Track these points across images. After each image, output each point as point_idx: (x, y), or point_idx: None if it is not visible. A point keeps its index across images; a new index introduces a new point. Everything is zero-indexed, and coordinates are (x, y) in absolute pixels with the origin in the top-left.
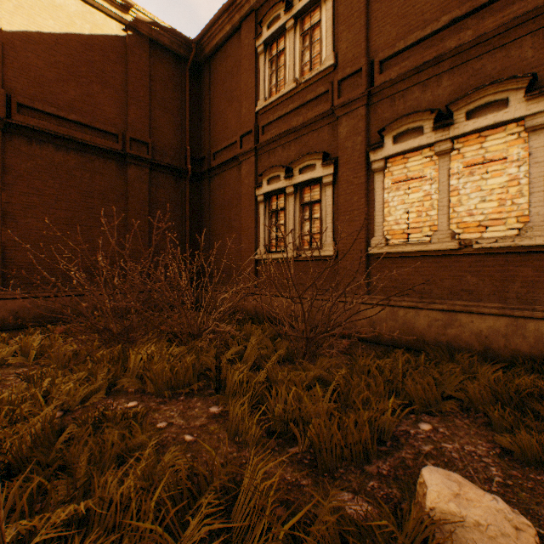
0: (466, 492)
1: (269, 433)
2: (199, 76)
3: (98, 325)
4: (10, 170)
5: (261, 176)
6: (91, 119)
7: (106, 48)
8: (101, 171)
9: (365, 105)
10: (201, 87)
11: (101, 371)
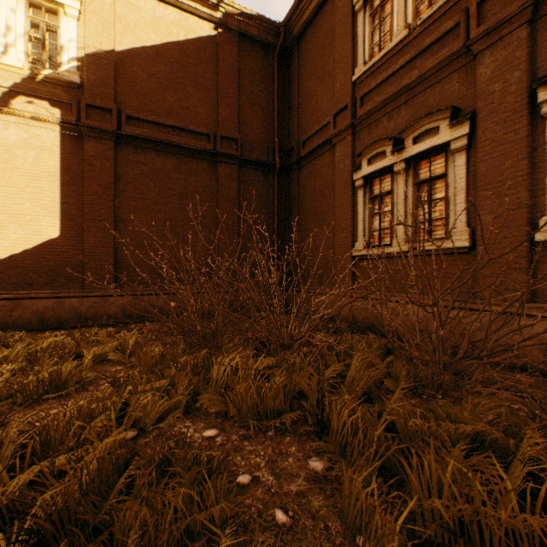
0: None
1: (414, 543)
2: (287, 63)
3: (184, 327)
4: (121, 178)
5: (359, 156)
6: (185, 122)
7: (199, 51)
8: (194, 172)
9: (526, 23)
10: (289, 73)
11: (182, 382)
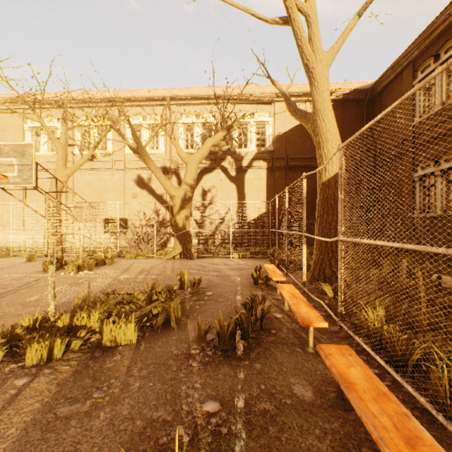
0: (444, 277)
1: None
2: (372, 105)
3: None
4: (287, 185)
5: (416, 165)
6: (314, 154)
7: None
8: None
9: None
10: (373, 111)
11: None
